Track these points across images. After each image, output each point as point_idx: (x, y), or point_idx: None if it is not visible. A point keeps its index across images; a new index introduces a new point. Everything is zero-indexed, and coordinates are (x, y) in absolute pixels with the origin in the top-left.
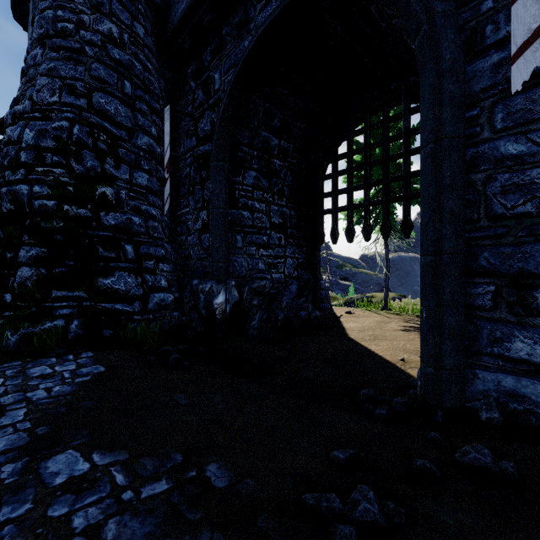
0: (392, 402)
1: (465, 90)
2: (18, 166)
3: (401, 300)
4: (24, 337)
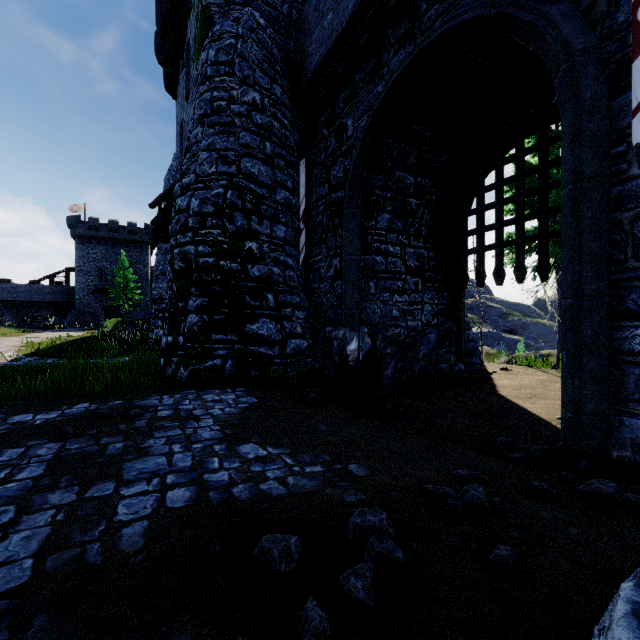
0: (531, 449)
1: (610, 126)
2: (186, 230)
3: None
4: (192, 372)
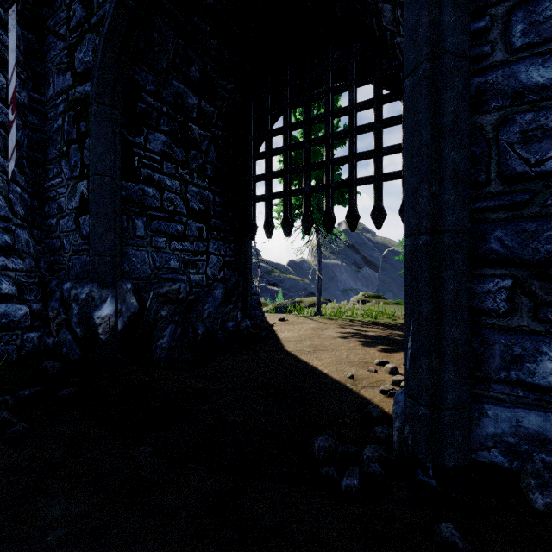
0: (362, 457)
1: None
2: None
3: (327, 304)
4: None
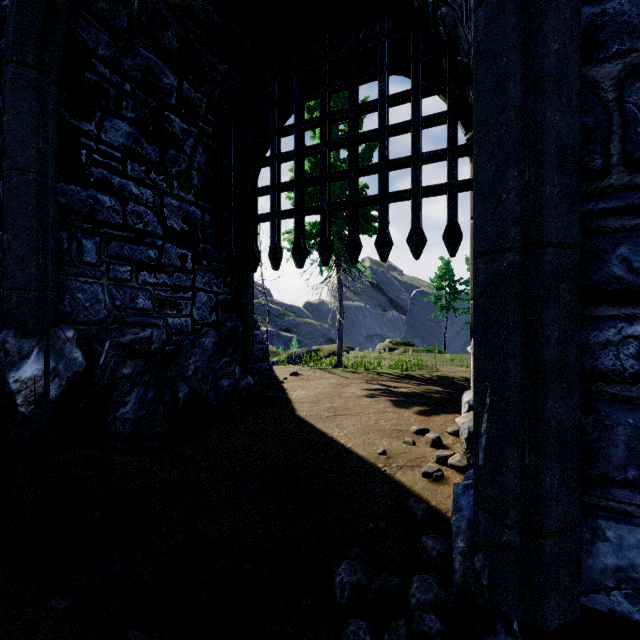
0: (409, 600)
1: None
2: None
3: (349, 353)
4: None
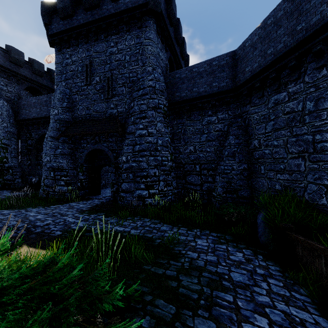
0: None
1: None
2: None
3: None
4: None
